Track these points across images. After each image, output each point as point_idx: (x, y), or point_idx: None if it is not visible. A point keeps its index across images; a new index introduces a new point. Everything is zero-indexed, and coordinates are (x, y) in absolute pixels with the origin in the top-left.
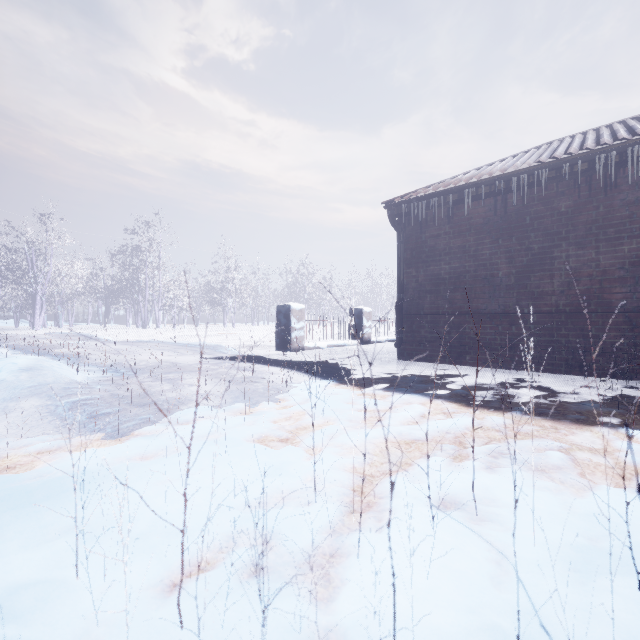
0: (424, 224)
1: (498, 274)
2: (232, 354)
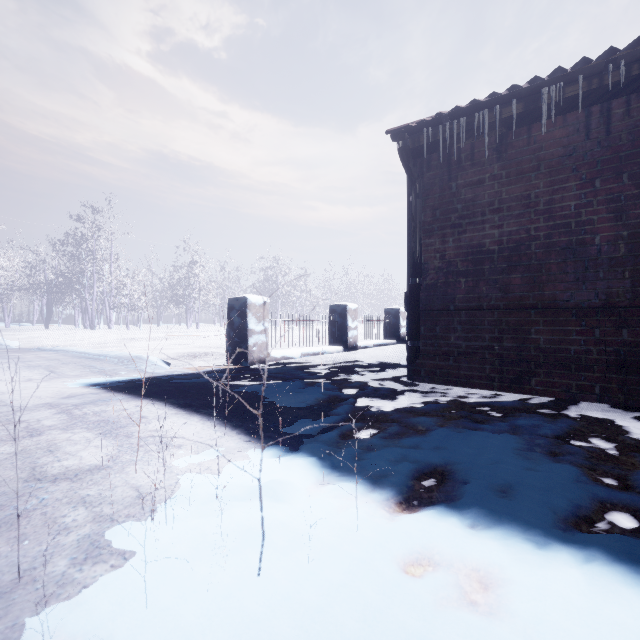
0: (455, 165)
1: (593, 240)
2: (150, 373)
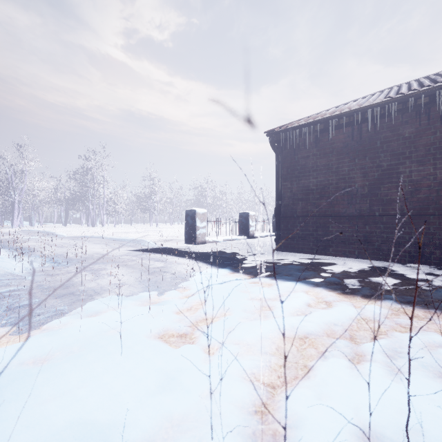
0: (297, 148)
1: (355, 185)
2: (151, 247)
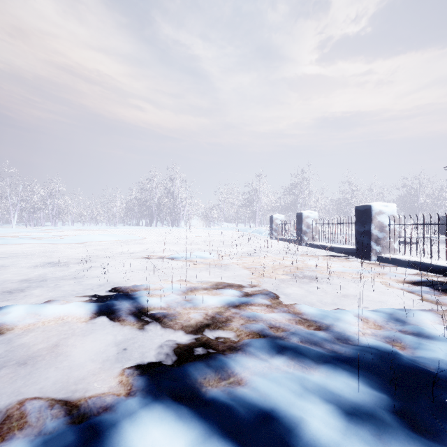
0: None
1: None
2: None
